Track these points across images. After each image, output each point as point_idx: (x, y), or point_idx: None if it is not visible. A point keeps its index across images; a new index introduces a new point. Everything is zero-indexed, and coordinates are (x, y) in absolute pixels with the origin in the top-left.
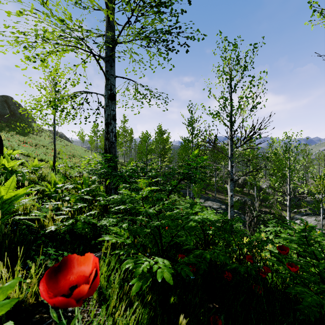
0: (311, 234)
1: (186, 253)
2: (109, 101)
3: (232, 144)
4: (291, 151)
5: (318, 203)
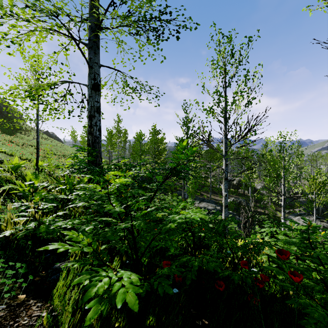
0: (314, 235)
1: (174, 259)
2: (92, 91)
3: (226, 142)
4: (286, 150)
5: (311, 203)
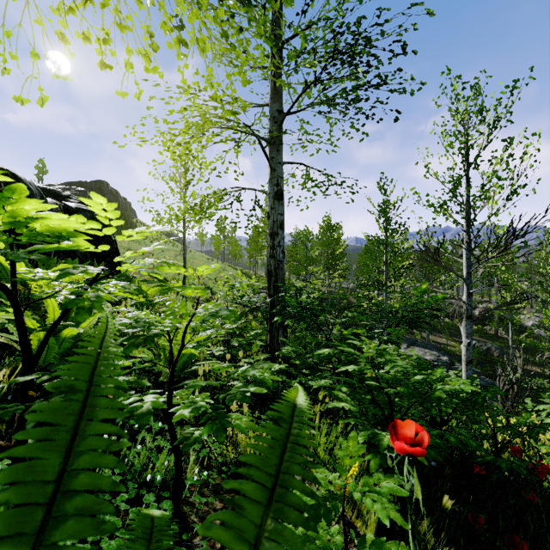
0: None
1: None
2: (275, 201)
3: (469, 257)
4: None
5: None
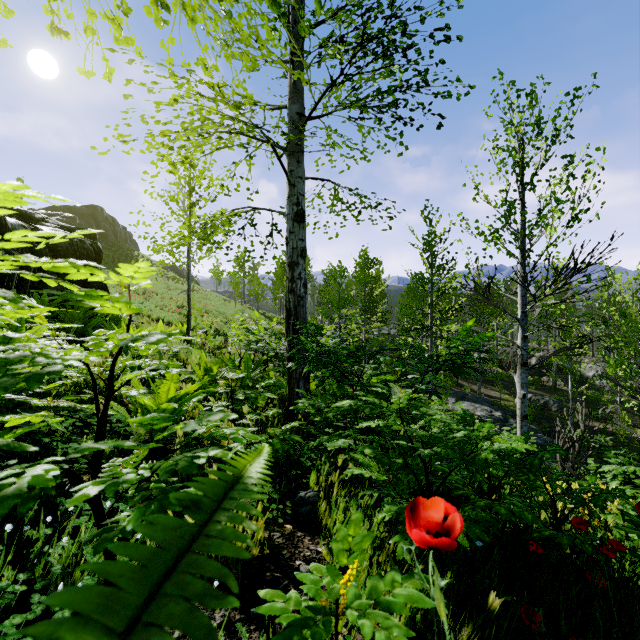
0: None
1: None
2: (295, 224)
3: (525, 294)
4: None
5: None
